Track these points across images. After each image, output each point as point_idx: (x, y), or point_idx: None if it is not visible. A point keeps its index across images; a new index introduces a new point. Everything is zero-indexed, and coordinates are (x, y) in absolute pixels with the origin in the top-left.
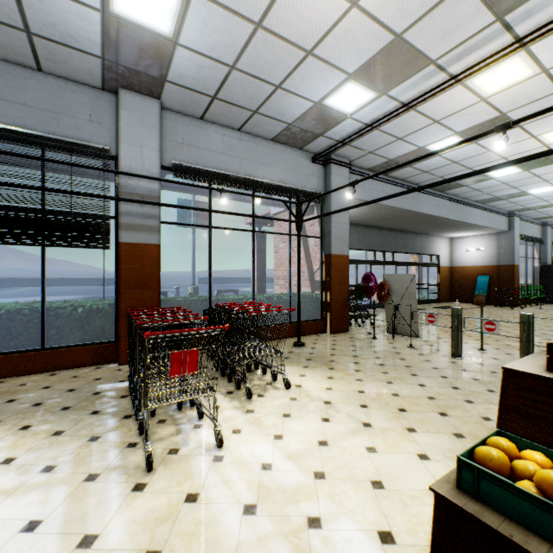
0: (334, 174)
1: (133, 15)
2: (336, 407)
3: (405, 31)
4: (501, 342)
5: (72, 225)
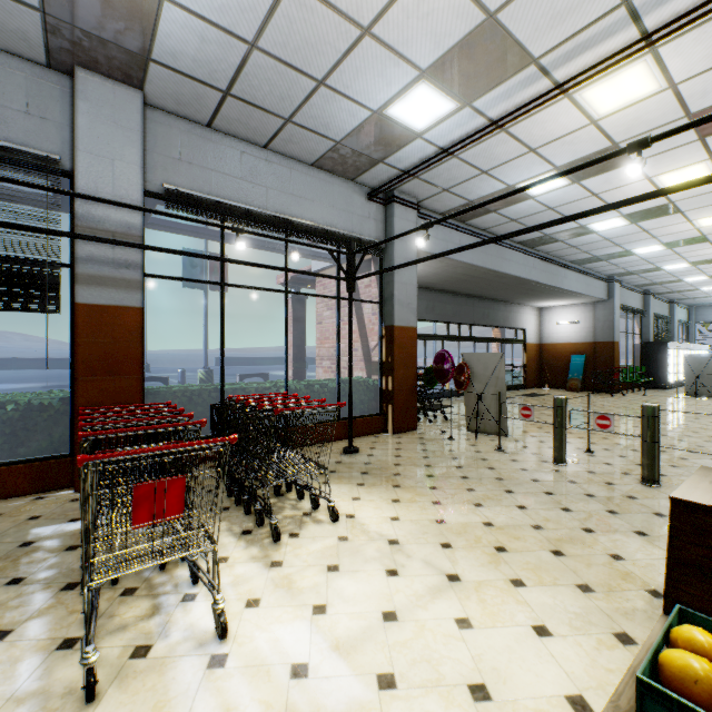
0: (398, 218)
1: None
2: (407, 549)
3: (501, 9)
4: (610, 440)
5: None
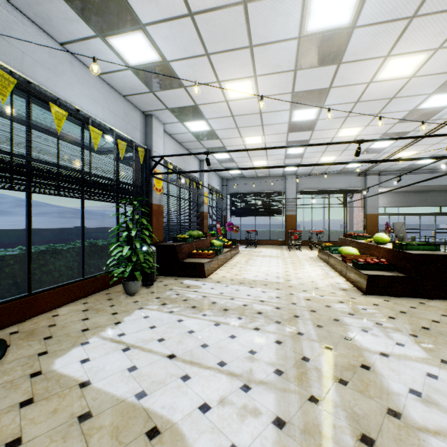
0: (368, 180)
1: (288, 170)
2: None
3: (354, 159)
4: None
5: (276, 211)
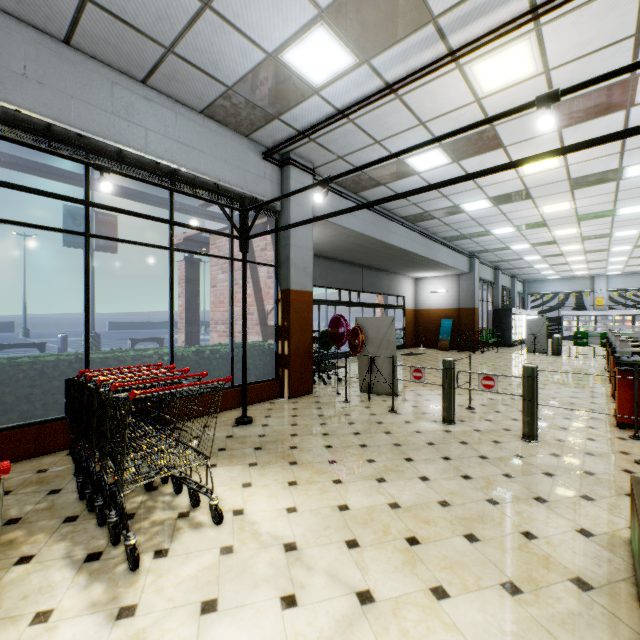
0: (294, 181)
1: None
2: (307, 557)
3: None
4: (484, 396)
5: None
